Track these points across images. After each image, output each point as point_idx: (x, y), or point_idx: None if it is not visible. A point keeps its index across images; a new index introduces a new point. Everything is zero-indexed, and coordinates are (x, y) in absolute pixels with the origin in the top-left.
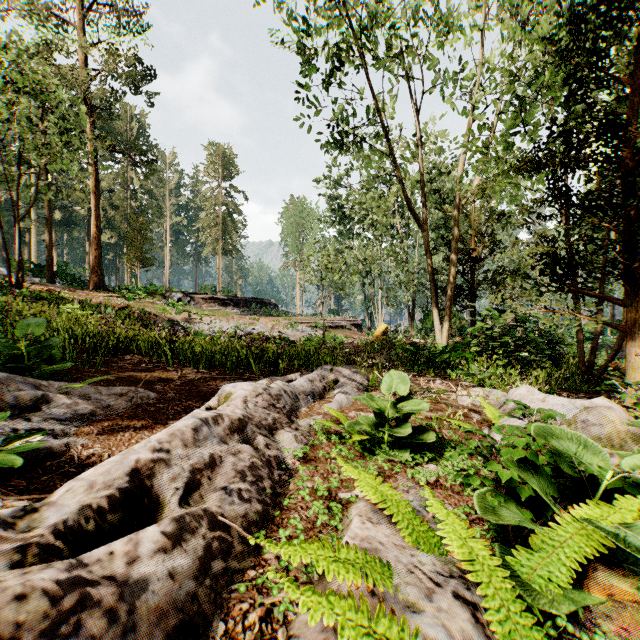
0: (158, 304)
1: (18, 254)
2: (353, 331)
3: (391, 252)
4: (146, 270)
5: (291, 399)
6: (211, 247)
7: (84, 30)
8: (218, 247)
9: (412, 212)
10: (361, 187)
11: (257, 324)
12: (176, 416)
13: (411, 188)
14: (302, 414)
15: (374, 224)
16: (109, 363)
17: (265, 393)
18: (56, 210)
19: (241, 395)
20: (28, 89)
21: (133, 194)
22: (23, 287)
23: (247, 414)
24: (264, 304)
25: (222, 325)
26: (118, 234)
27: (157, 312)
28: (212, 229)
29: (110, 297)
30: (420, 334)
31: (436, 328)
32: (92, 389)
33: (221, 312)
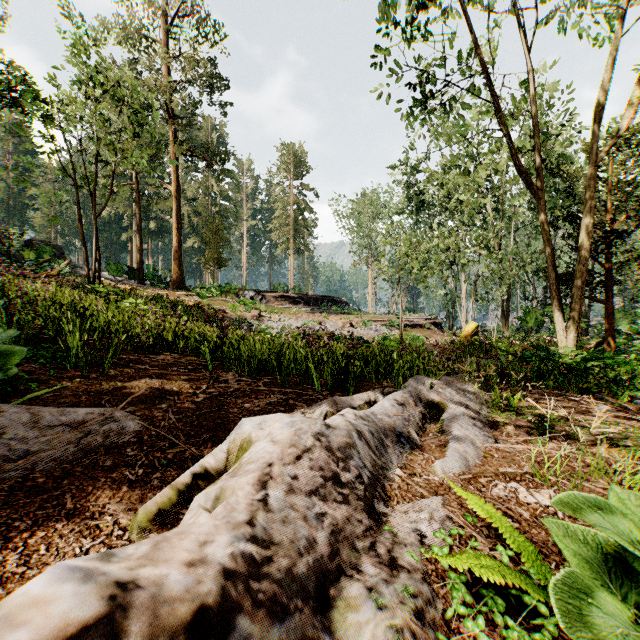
0: (230, 302)
1: (94, 251)
2: (433, 331)
3: (481, 238)
4: (222, 270)
5: (371, 448)
6: (283, 247)
7: (167, 44)
8: (290, 246)
9: (522, 175)
10: (442, 169)
11: (327, 322)
12: (136, 487)
13: (507, 160)
14: (395, 489)
15: (459, 208)
16: (132, 364)
17: (318, 446)
18: (151, 220)
19: (258, 460)
20: (101, 85)
21: (213, 200)
22: (99, 284)
23: (250, 548)
24: (335, 302)
25: (291, 323)
26: (201, 239)
27: (228, 310)
28: (284, 229)
29: (186, 295)
30: (518, 335)
31: (558, 326)
32: (25, 415)
33: (291, 310)
